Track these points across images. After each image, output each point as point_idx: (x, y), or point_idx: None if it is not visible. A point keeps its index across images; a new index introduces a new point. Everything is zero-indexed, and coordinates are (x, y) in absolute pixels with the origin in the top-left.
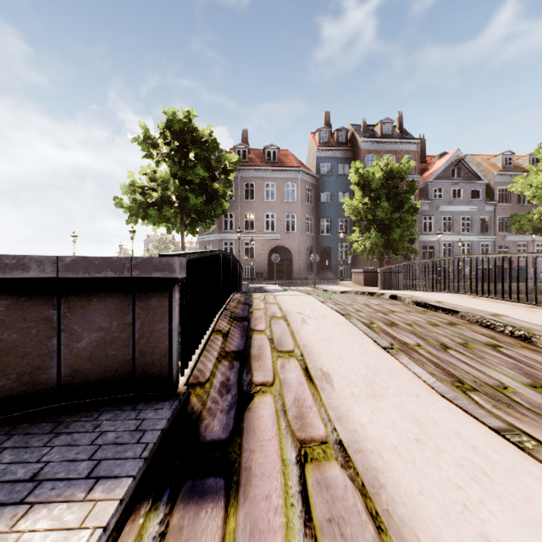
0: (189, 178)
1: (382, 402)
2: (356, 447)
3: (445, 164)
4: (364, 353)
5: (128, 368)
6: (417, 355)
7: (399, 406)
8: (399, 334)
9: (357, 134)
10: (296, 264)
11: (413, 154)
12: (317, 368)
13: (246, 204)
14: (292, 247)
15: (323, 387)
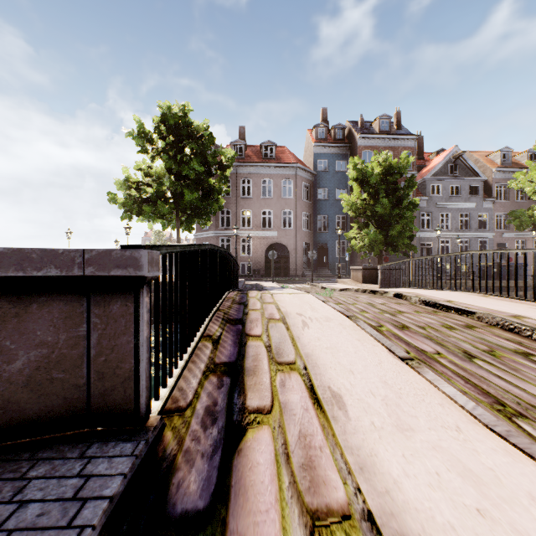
0: (184, 173)
1: (414, 440)
2: (395, 527)
3: (443, 161)
4: (379, 365)
5: (81, 396)
6: (440, 366)
7: (438, 445)
8: (413, 340)
9: (355, 130)
10: (293, 261)
11: (411, 150)
12: (324, 387)
13: (243, 201)
14: (289, 244)
15: (334, 415)
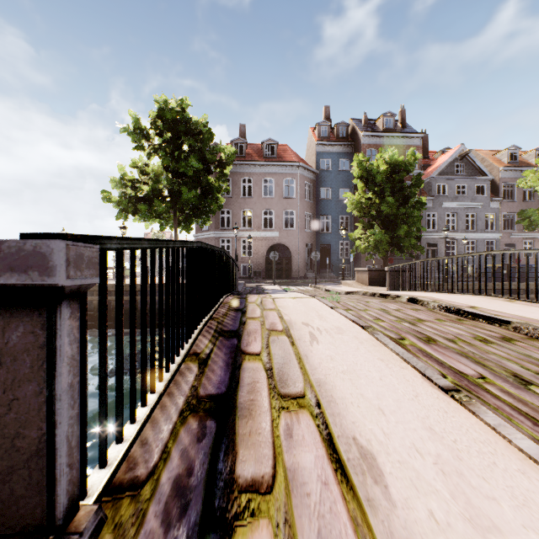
0: (181, 170)
1: None
2: None
3: (449, 159)
4: (416, 400)
5: None
6: (491, 397)
7: None
8: (445, 357)
9: (358, 128)
10: (295, 262)
11: (416, 149)
12: (348, 438)
13: (244, 200)
14: (291, 245)
15: (369, 495)
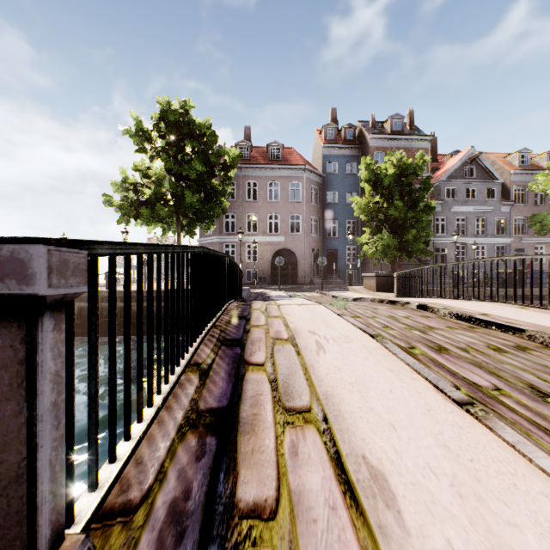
0: (184, 173)
1: None
2: None
3: (459, 162)
4: (429, 414)
5: None
6: (507, 410)
7: None
8: (458, 368)
9: (366, 130)
10: (301, 268)
11: (425, 152)
12: (357, 457)
13: (249, 204)
14: (297, 250)
15: (381, 522)
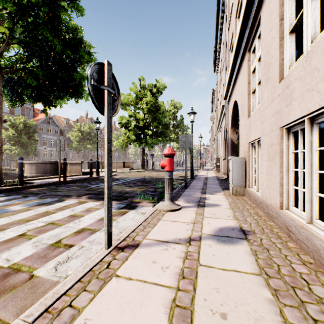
0: None
1: None
2: None
3: (45, 118)
4: None
5: None
6: None
7: None
8: None
9: None
10: None
11: (30, 109)
12: None
13: None
14: None
15: None
